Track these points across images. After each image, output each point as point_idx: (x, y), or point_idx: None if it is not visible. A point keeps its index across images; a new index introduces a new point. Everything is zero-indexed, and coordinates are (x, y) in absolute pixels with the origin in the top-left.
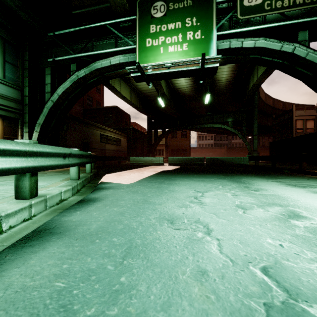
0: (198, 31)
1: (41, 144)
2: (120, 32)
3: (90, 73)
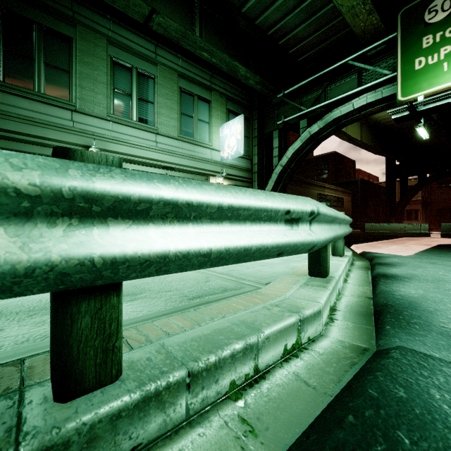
0: None
1: None
2: (365, 62)
3: (325, 125)
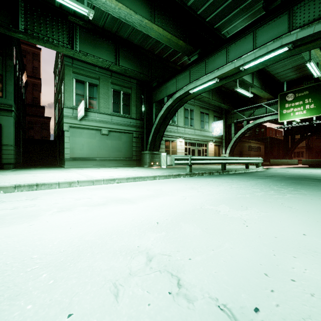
0: (312, 105)
1: (229, 154)
2: (268, 104)
3: (254, 124)
